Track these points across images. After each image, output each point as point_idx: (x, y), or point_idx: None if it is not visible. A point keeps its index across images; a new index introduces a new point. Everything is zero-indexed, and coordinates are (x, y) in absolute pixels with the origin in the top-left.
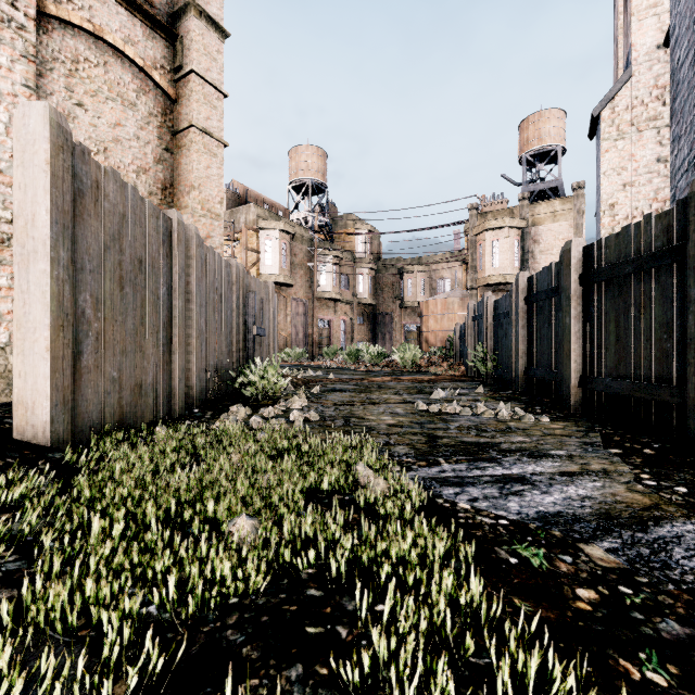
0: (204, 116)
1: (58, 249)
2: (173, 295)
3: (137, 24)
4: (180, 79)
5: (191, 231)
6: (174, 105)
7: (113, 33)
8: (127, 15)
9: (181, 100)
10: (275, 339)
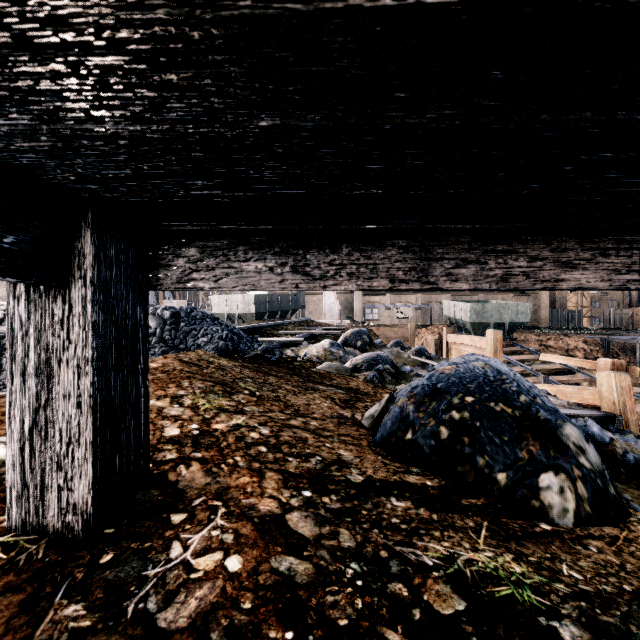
0: None
1: (551, 316)
2: (557, 316)
3: None
4: None
5: (559, 309)
6: None
7: None
8: None
9: None
10: (580, 319)
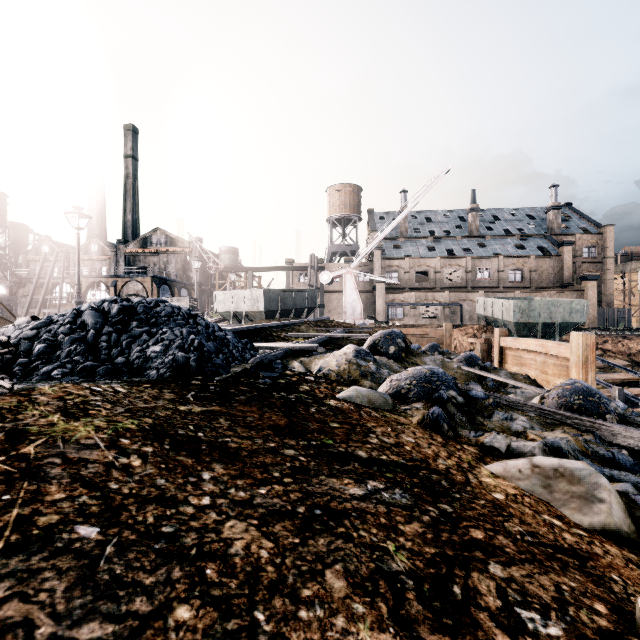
0: (609, 276)
1: (598, 315)
2: (605, 316)
3: (594, 265)
4: (603, 270)
5: (607, 308)
6: (601, 274)
7: (590, 269)
8: (592, 265)
9: (603, 274)
10: (630, 319)
